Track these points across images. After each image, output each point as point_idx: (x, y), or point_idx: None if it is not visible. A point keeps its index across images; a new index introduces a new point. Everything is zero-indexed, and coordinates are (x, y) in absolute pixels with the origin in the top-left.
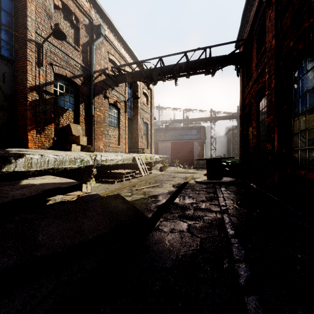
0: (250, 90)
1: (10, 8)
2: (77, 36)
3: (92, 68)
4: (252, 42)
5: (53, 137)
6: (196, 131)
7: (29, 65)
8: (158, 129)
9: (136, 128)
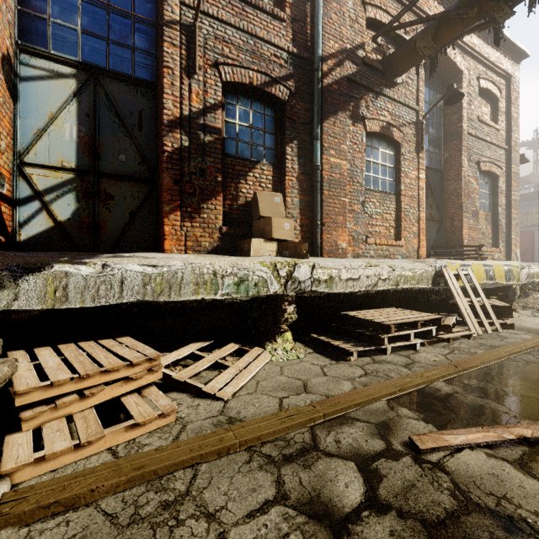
0: None
1: None
2: None
3: (317, 49)
4: None
5: (221, 225)
6: None
7: (167, 77)
8: (534, 193)
9: (455, 191)
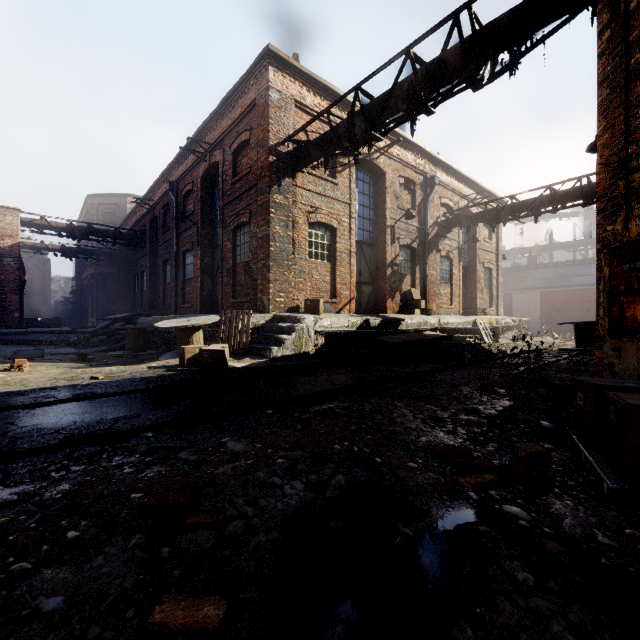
0: None
1: (373, 205)
2: (413, 198)
3: (427, 226)
4: None
5: (399, 302)
6: None
7: (387, 247)
8: (512, 268)
9: (473, 279)
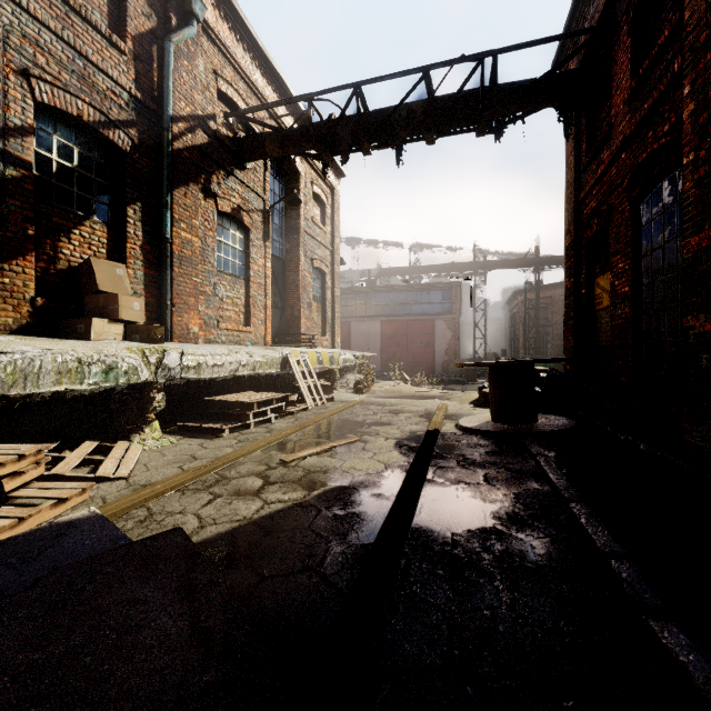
0: (605, 173)
1: None
2: (119, 9)
3: (167, 107)
4: (614, 37)
5: (33, 296)
6: (441, 294)
7: None
8: (351, 289)
9: (295, 282)
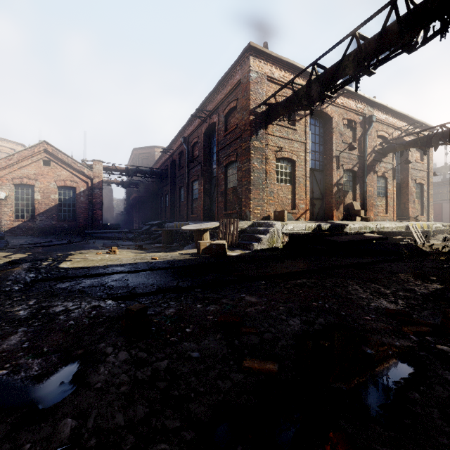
0: None
1: (322, 141)
2: (354, 134)
3: (366, 154)
4: None
5: (343, 212)
6: None
7: (333, 172)
8: (442, 182)
9: (406, 192)
